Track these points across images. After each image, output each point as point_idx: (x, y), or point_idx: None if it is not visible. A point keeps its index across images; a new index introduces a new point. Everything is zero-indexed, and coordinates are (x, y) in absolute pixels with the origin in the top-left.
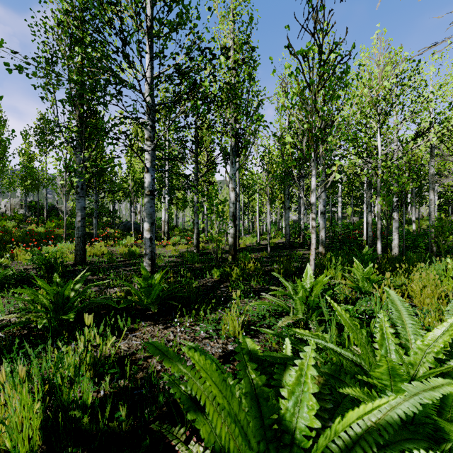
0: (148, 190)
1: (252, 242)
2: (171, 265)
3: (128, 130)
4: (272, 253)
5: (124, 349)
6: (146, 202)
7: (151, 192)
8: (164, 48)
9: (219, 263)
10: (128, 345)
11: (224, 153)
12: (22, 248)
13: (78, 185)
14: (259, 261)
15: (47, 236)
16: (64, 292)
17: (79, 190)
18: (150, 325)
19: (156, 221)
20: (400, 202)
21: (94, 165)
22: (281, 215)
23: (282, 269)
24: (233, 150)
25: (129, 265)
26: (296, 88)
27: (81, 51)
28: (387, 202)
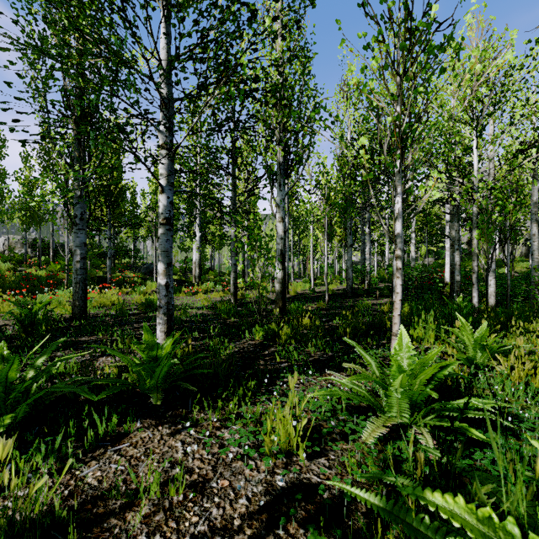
0: (163, 218)
1: (304, 289)
2: (199, 321)
3: (125, 123)
4: (332, 304)
5: (90, 484)
6: (160, 234)
7: (168, 220)
8: (180, 3)
9: (262, 318)
10: (101, 473)
11: (270, 171)
12: (10, 296)
13: (76, 214)
14: (315, 314)
15: (48, 280)
16: (7, 374)
17: (78, 220)
18: (148, 428)
19: (188, 263)
20: (503, 237)
21: (107, 192)
22: (339, 255)
23: (350, 327)
24: (282, 168)
25: (144, 320)
26: (377, 58)
27: (66, 18)
28: (488, 235)
